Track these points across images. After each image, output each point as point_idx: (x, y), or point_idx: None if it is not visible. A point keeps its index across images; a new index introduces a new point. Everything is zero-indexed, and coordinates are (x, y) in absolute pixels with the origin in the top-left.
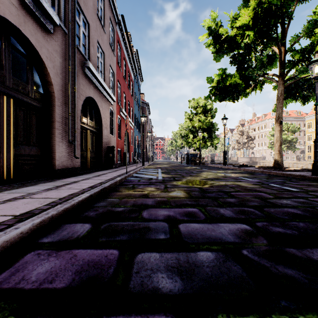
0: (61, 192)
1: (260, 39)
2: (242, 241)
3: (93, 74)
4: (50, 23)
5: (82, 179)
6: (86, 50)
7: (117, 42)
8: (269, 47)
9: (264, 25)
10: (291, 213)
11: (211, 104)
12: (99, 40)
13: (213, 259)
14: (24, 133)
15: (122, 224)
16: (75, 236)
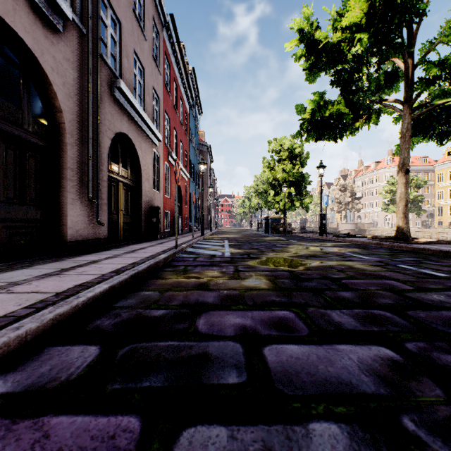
0: (65, 281)
1: (376, 45)
2: (394, 392)
3: (127, 98)
4: (57, 16)
5: (107, 256)
6: (117, 63)
7: (164, 55)
8: (388, 61)
9: (383, 24)
10: None
11: (301, 146)
12: (137, 49)
13: (346, 448)
14: (14, 185)
15: (158, 346)
16: (63, 377)
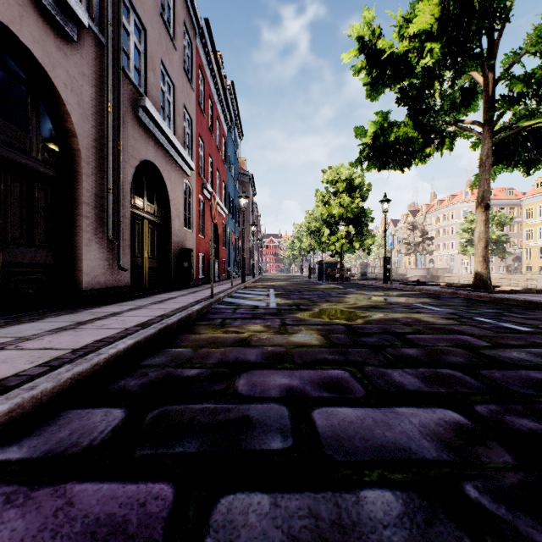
0: (82, 336)
1: (450, 57)
2: (457, 458)
3: (154, 120)
4: (71, 23)
5: (130, 308)
6: (141, 78)
7: (198, 68)
8: (465, 74)
9: (458, 32)
10: (539, 383)
11: (361, 176)
12: (165, 61)
13: (400, 515)
14: (21, 223)
15: (192, 409)
16: (85, 442)
